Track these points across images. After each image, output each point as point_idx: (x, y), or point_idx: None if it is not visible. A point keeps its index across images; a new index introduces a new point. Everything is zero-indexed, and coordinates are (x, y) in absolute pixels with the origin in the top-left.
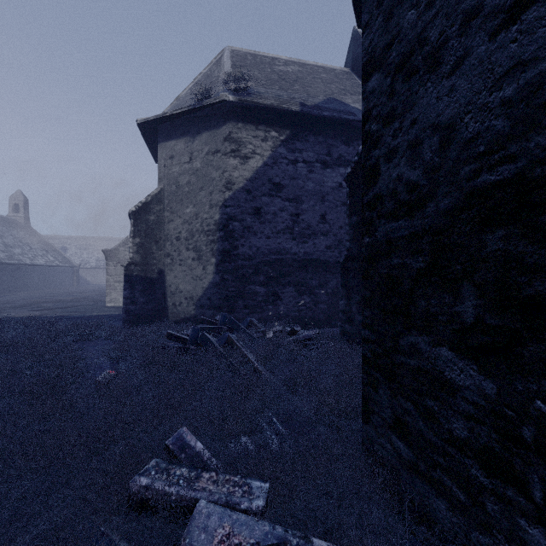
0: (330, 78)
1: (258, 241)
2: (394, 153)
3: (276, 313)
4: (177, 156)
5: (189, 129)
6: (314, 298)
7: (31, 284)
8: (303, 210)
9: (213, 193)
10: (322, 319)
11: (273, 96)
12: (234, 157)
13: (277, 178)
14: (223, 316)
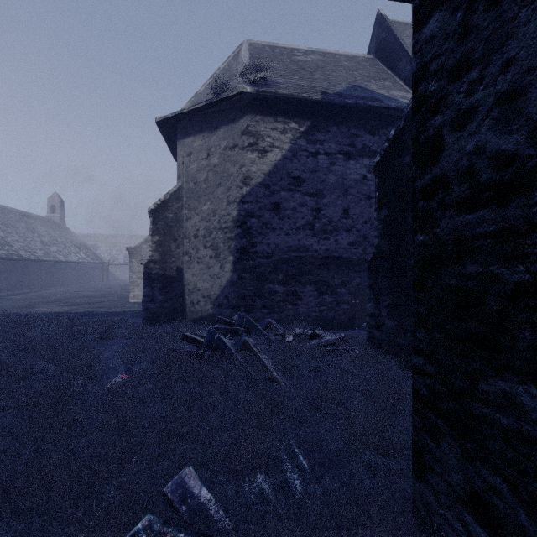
0: (353, 66)
1: (277, 237)
2: (469, 116)
3: (296, 313)
4: (194, 153)
5: (207, 124)
6: (336, 297)
7: (66, 280)
8: (324, 204)
9: (231, 189)
10: (344, 320)
11: (292, 86)
12: (252, 151)
13: (297, 172)
14: (240, 317)
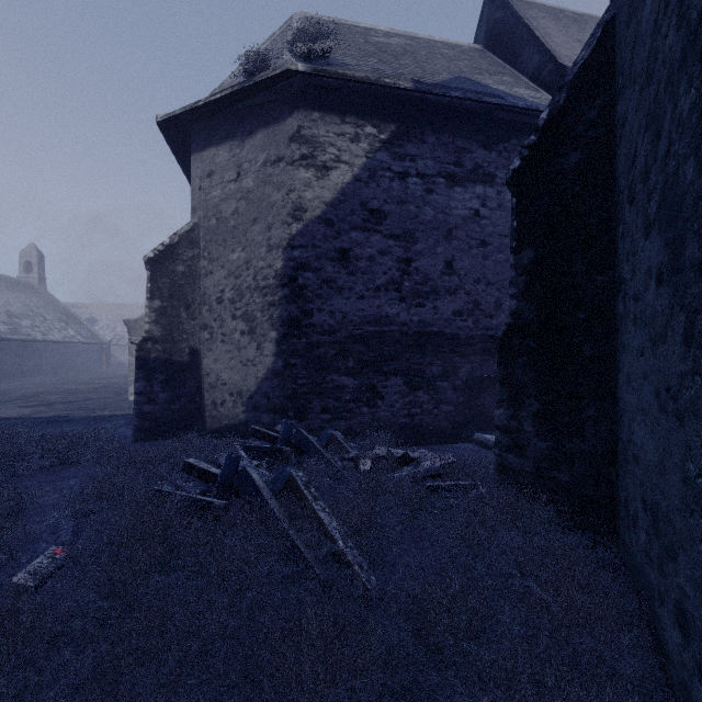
0: (455, 55)
1: (345, 302)
2: None
3: (374, 419)
4: (218, 172)
5: (237, 127)
6: (434, 394)
7: (44, 367)
8: (417, 253)
9: (273, 226)
10: (447, 429)
11: (369, 70)
12: (305, 167)
13: (376, 202)
14: (286, 427)
